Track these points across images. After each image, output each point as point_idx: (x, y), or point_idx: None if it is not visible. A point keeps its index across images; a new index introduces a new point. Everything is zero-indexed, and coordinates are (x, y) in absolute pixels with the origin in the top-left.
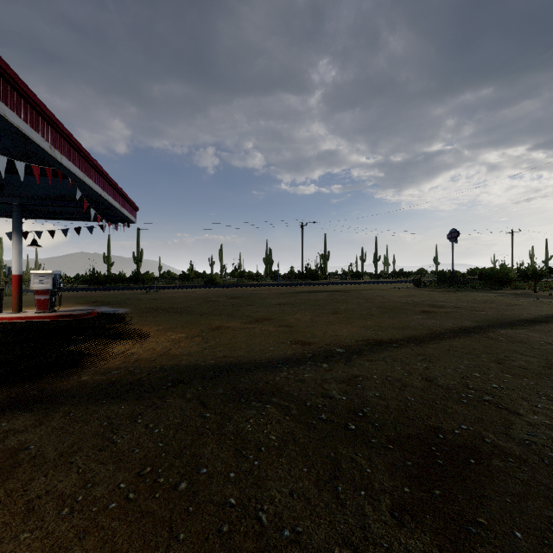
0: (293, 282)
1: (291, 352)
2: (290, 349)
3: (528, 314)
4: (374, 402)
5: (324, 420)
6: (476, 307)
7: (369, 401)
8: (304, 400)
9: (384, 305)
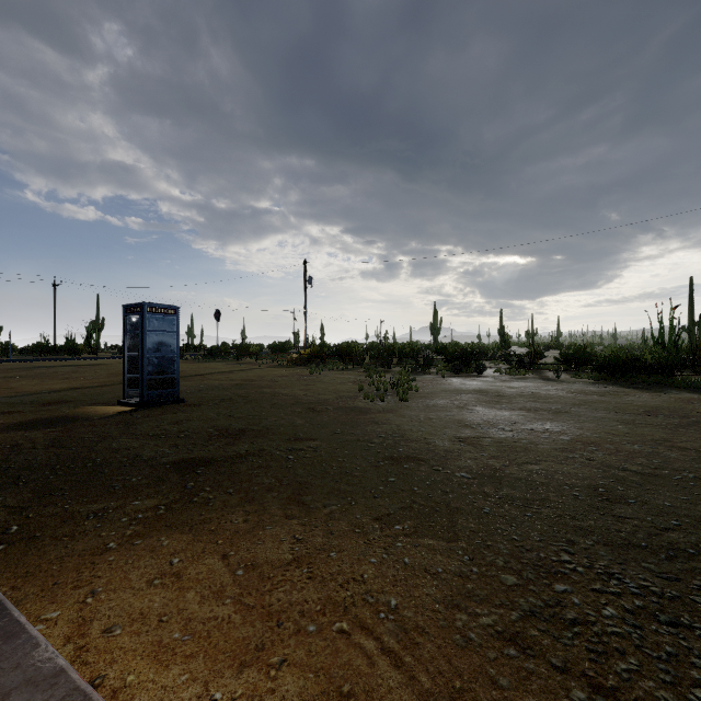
0: (38, 357)
1: (7, 395)
2: (7, 395)
3: (205, 372)
4: (46, 399)
5: (16, 404)
6: (187, 371)
7: (43, 399)
8: (8, 402)
9: (118, 372)
